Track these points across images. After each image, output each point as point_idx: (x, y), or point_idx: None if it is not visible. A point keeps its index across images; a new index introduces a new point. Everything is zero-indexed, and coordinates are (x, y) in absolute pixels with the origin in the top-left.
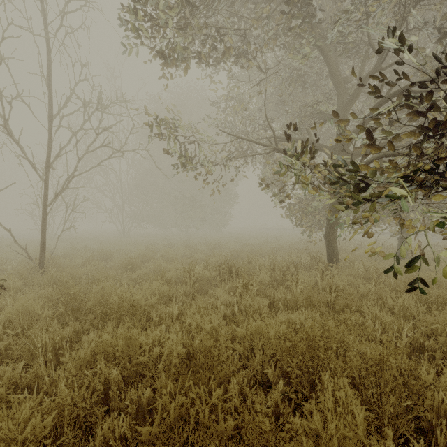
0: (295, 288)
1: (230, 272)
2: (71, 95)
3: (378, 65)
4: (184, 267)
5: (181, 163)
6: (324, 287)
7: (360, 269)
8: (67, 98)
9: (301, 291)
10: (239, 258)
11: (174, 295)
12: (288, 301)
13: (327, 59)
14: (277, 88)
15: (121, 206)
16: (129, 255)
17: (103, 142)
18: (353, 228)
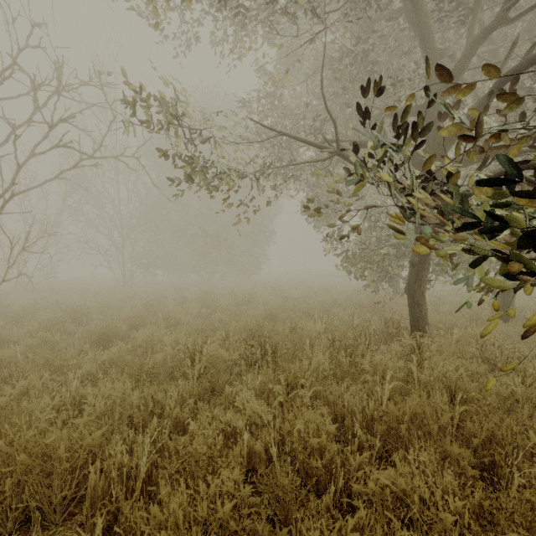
0: (380, 389)
1: (264, 352)
2: (12, 66)
3: (504, 13)
4: (185, 345)
5: (185, 173)
6: (425, 381)
7: (470, 343)
8: (4, 70)
9: (391, 395)
10: (278, 319)
11: (161, 402)
12: (368, 413)
13: (418, 9)
14: (330, 80)
15: (121, 245)
16: (116, 316)
17: (61, 140)
18: (435, 276)
